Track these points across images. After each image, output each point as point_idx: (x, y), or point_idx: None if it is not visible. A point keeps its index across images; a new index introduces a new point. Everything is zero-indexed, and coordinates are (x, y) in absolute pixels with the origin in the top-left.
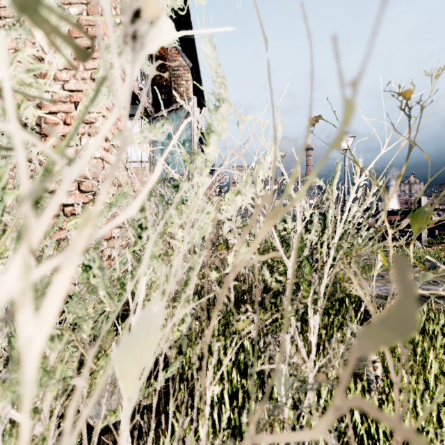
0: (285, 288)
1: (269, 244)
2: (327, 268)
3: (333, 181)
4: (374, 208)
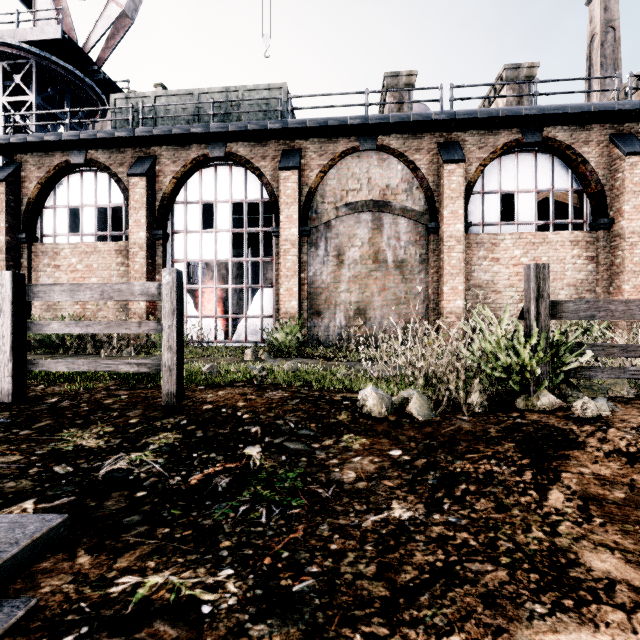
0: None
1: None
2: None
3: None
4: None
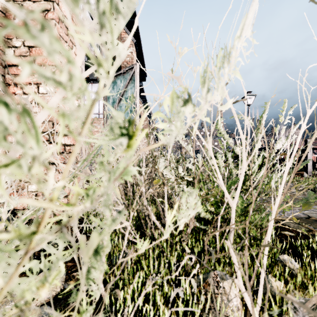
0: (214, 216)
1: (200, 177)
2: (274, 208)
3: (261, 119)
4: (293, 145)
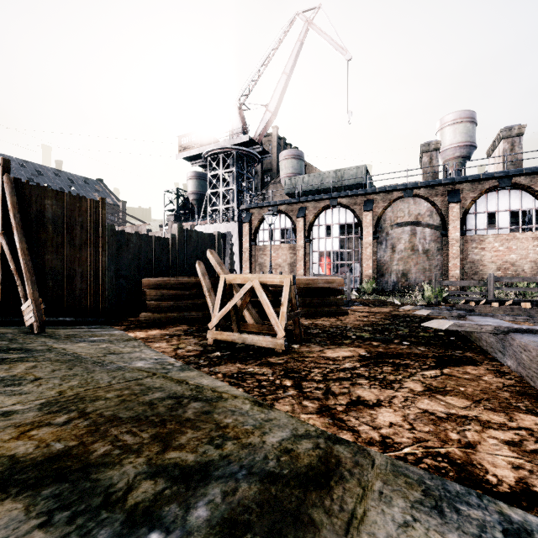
0: None
1: None
2: None
3: None
4: None
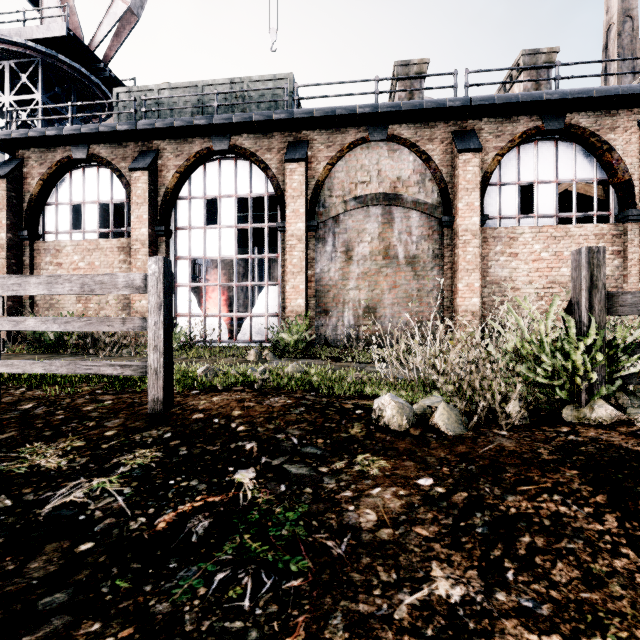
0: None
1: None
2: None
3: None
4: None
